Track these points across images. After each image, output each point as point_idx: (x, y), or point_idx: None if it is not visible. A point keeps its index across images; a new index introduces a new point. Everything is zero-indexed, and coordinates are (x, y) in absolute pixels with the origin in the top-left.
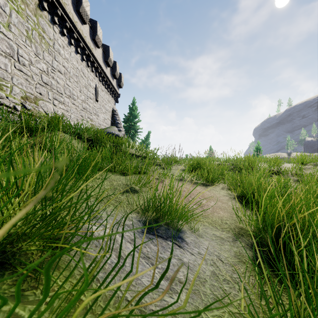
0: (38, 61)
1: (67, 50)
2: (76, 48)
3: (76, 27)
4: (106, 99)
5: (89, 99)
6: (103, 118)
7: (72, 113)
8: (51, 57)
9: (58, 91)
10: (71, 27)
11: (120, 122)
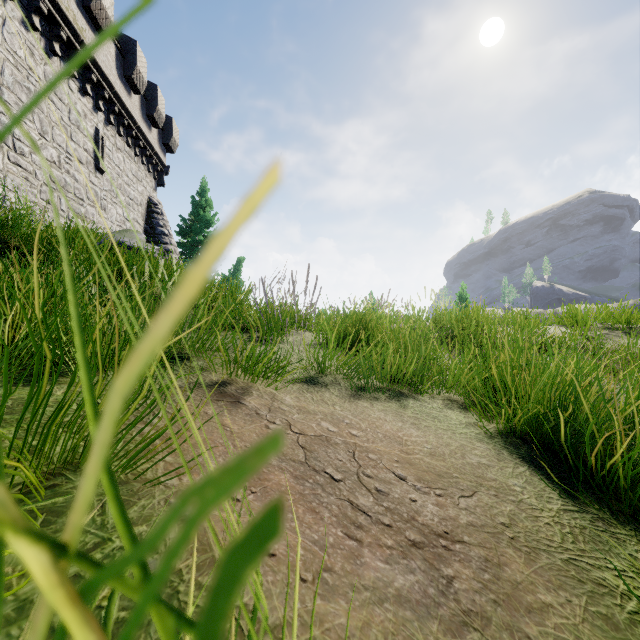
0: None
1: None
2: (26, 15)
3: None
4: (129, 172)
5: (73, 161)
6: (121, 217)
7: (11, 189)
8: None
9: None
10: None
11: (168, 233)
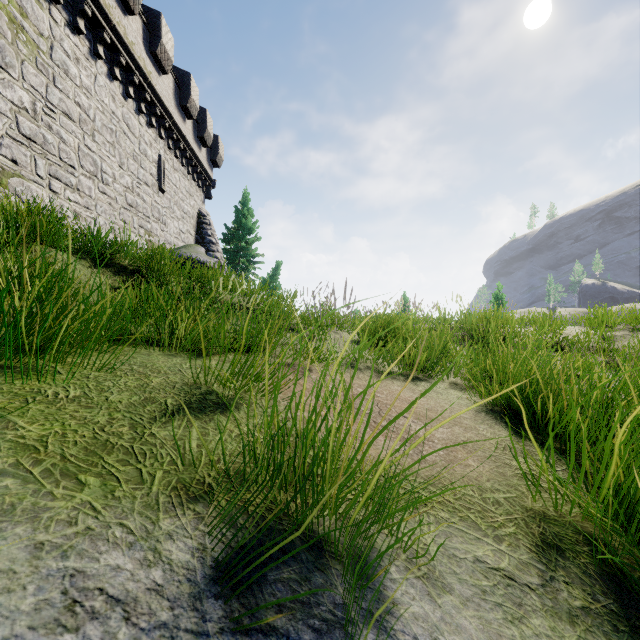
0: (8, 83)
1: (87, 68)
2: (110, 68)
3: (110, 17)
4: (183, 189)
5: (142, 185)
6: (177, 230)
7: (100, 214)
8: (44, 79)
9: (64, 159)
10: (97, 15)
11: (216, 241)
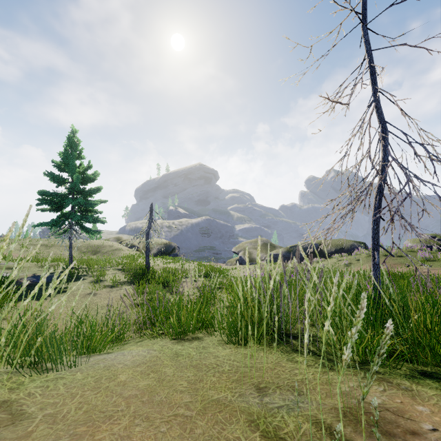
0: None
1: None
2: None
3: None
4: None
5: None
6: None
7: None
8: None
9: None
10: None
11: None
